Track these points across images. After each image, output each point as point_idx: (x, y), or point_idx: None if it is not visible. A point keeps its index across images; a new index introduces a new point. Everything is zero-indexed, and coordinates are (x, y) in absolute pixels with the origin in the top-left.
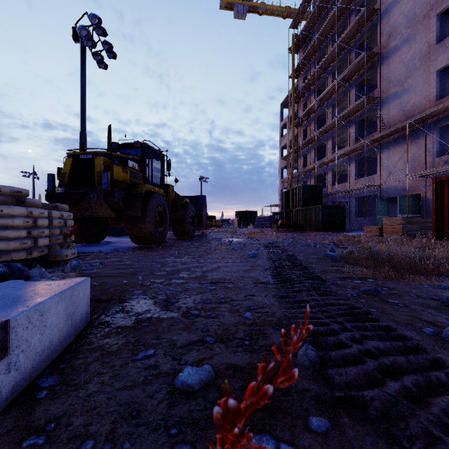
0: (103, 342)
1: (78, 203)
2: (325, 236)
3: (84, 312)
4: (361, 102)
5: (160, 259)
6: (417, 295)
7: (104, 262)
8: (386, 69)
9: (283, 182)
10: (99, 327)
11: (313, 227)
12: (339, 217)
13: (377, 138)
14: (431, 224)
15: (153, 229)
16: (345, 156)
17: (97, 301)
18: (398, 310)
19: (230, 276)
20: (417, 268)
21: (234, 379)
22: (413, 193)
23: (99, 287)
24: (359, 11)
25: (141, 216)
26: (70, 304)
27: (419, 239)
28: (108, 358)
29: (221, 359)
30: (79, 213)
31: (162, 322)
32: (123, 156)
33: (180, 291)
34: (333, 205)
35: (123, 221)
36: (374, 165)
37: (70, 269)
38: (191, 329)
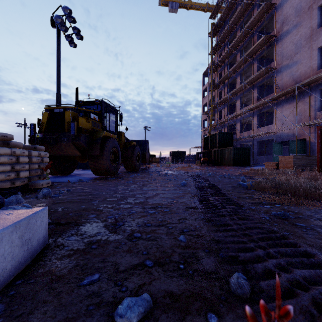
0: (55, 266)
1: (53, 145)
2: (236, 170)
3: (42, 237)
4: (262, 71)
5: (113, 188)
6: (319, 219)
7: (70, 189)
8: (280, 47)
9: (204, 130)
10: (55, 250)
11: (226, 163)
12: (246, 156)
13: (273, 98)
14: (315, 160)
15: (109, 165)
16: (250, 111)
17: (57, 224)
18: (307, 233)
19: (166, 201)
20: (313, 195)
21: (171, 309)
22: (300, 138)
23: (61, 212)
24: (260, 5)
25: (100, 155)
26: (26, 231)
27: (307, 172)
28: (56, 284)
29: (159, 285)
30: (54, 153)
31: (109, 244)
32: (86, 110)
33: (126, 215)
34: (241, 147)
35: (86, 158)
36: (271, 117)
37: (42, 196)
38: (133, 252)
